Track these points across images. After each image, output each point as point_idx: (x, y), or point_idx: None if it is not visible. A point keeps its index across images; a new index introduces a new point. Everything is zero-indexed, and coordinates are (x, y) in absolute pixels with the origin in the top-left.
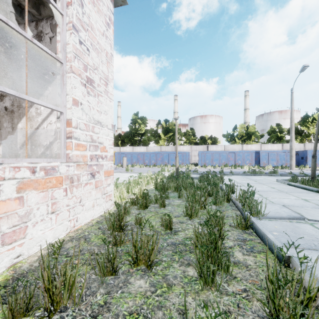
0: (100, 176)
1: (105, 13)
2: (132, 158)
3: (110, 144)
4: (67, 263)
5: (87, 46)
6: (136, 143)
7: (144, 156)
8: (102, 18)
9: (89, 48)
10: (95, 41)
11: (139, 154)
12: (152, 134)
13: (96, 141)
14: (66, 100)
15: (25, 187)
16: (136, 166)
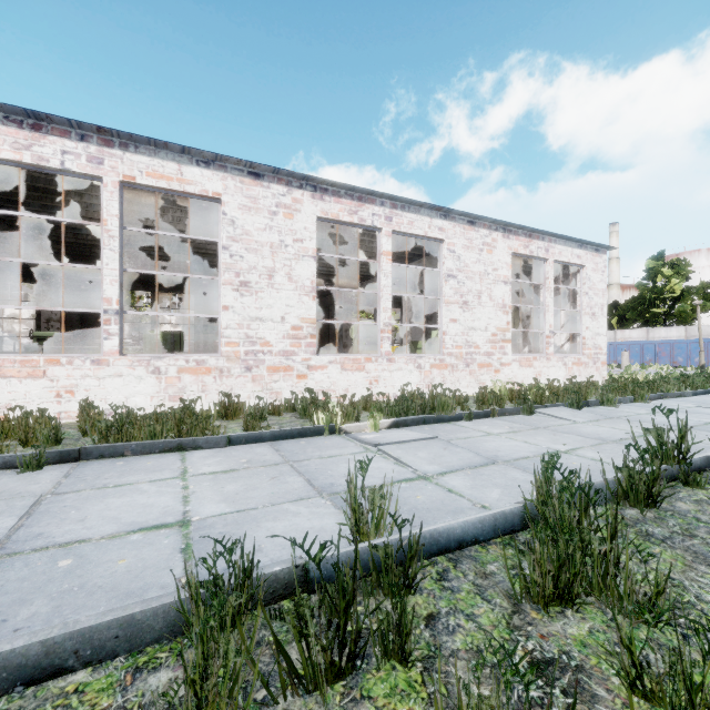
0: (598, 364)
1: (601, 267)
2: (643, 353)
3: (604, 345)
4: (595, 381)
5: (592, 297)
6: (658, 320)
7: (672, 349)
8: (599, 272)
9: (592, 297)
10: (596, 290)
11: (661, 345)
12: (707, 295)
13: (596, 345)
14: (582, 328)
15: (573, 364)
16: (652, 367)
